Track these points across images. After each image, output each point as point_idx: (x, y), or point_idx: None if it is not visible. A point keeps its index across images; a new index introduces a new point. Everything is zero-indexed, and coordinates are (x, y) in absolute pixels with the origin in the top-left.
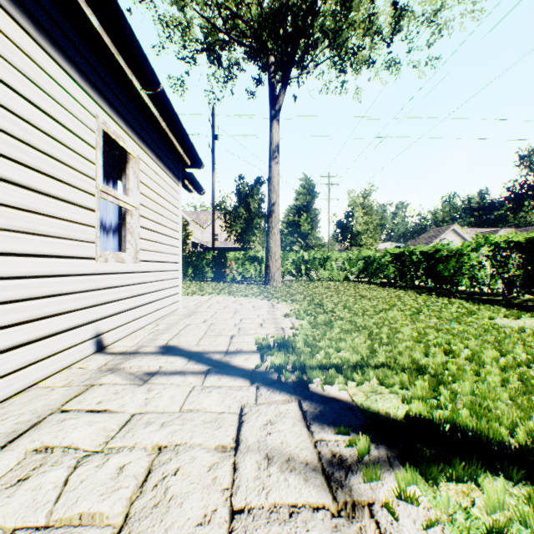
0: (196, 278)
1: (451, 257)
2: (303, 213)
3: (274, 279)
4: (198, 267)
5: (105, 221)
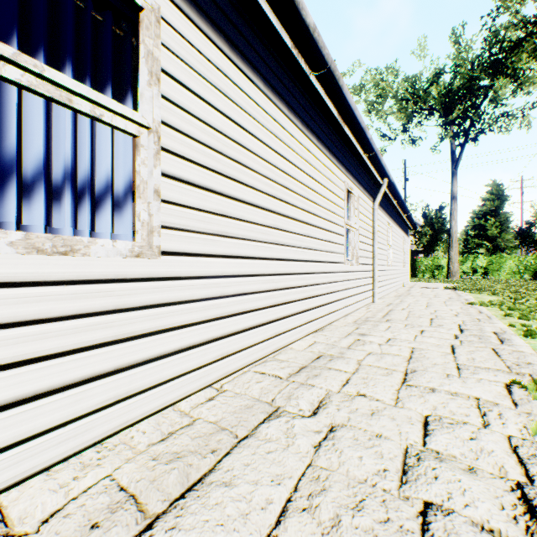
0: None
1: None
2: (490, 217)
3: (453, 275)
4: None
5: None
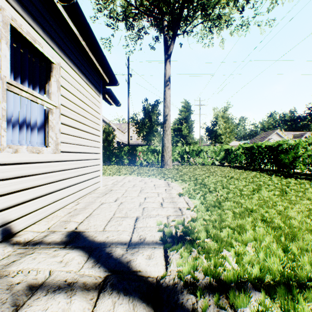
0: (117, 163)
1: (291, 149)
2: (183, 123)
3: (167, 164)
4: (119, 156)
5: (27, 117)
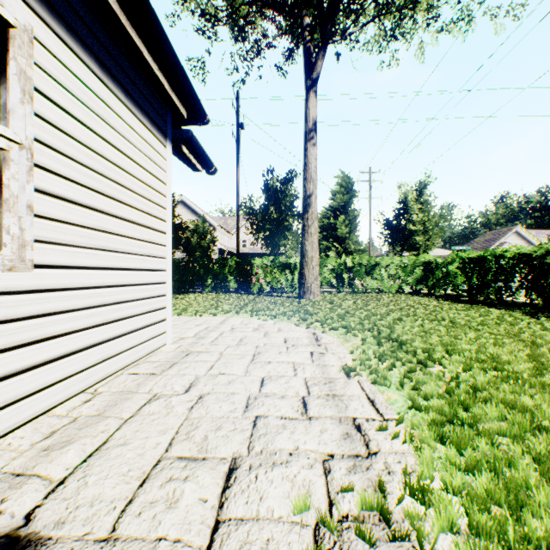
0: (217, 288)
1: None
2: (339, 214)
3: (310, 291)
4: (220, 276)
5: None
